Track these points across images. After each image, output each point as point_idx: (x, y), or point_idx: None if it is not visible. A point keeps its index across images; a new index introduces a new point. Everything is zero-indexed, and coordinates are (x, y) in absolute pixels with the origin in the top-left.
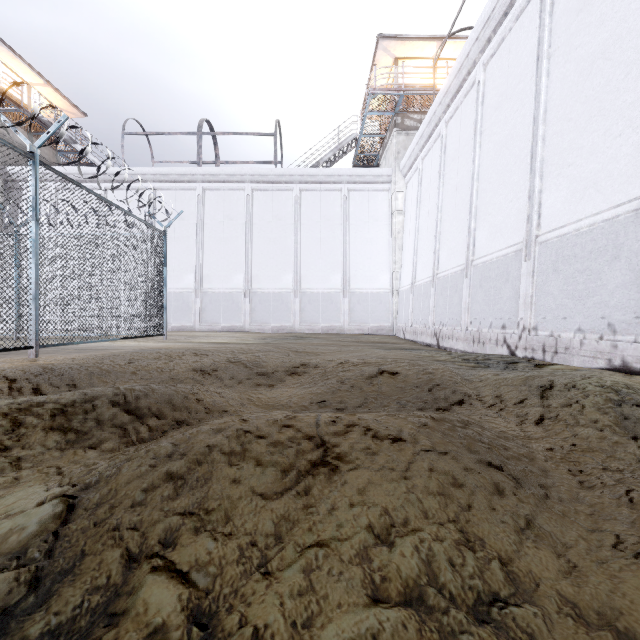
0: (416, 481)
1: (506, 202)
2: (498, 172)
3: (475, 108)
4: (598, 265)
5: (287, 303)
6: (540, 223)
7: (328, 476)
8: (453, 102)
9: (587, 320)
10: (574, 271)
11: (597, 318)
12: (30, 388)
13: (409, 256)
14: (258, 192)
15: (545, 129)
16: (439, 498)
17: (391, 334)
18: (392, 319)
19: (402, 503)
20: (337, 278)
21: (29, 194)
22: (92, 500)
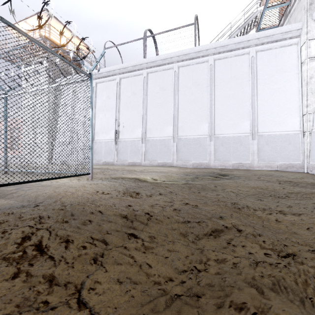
0: None
1: None
2: None
3: None
4: None
5: (204, 145)
6: None
7: None
8: None
9: None
10: None
11: None
12: None
13: None
14: (182, 68)
15: None
16: None
17: (302, 171)
18: (303, 157)
19: None
20: (246, 124)
21: None
22: None
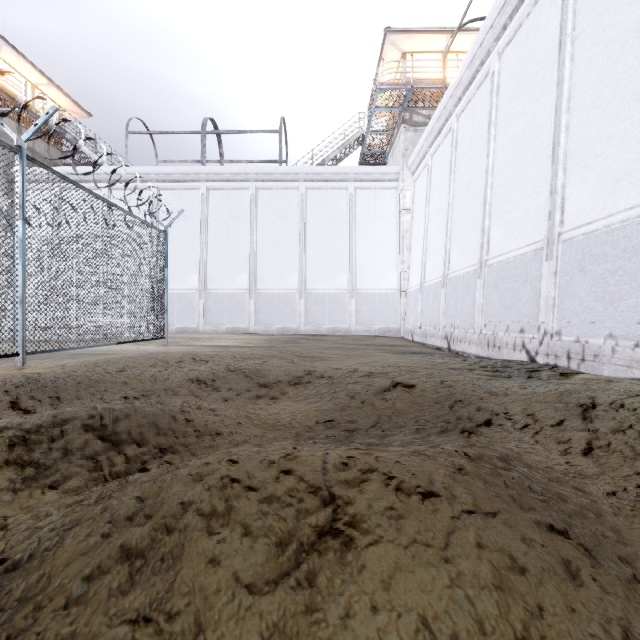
0: (461, 566)
1: (524, 198)
2: (515, 166)
3: (489, 100)
4: (633, 265)
5: (292, 304)
6: (563, 219)
7: (339, 554)
8: (465, 95)
9: (620, 325)
10: (604, 271)
11: (632, 323)
12: (8, 402)
13: (418, 256)
14: (263, 191)
15: (569, 118)
16: (496, 595)
17: (399, 336)
18: (400, 320)
19: (446, 607)
20: (343, 278)
21: (16, 191)
22: (14, 593)
